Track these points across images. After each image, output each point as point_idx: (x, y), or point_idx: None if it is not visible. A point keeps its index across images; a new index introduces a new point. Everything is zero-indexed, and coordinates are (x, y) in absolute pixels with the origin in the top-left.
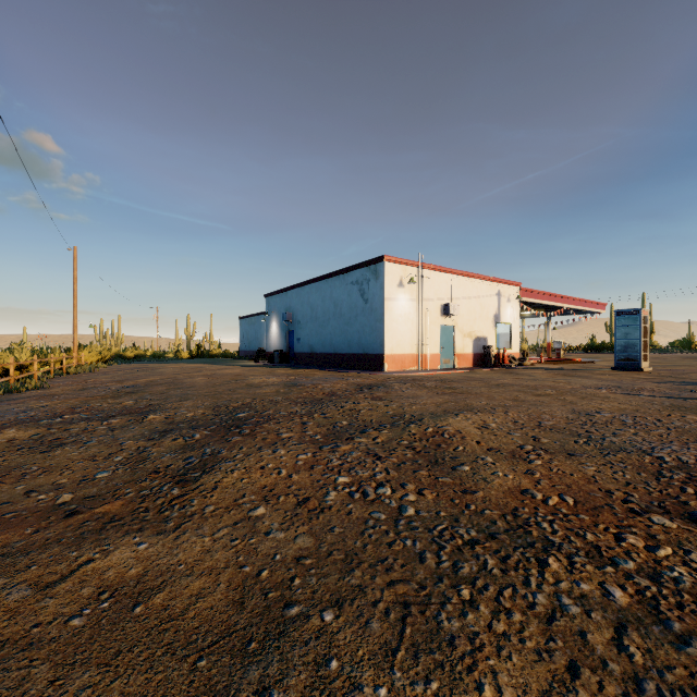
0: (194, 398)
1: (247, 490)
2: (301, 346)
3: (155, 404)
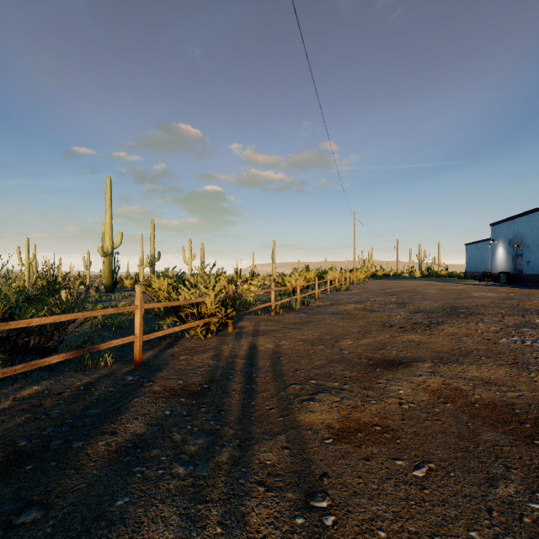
0: (429, 300)
1: (458, 332)
2: (530, 268)
3: (407, 301)
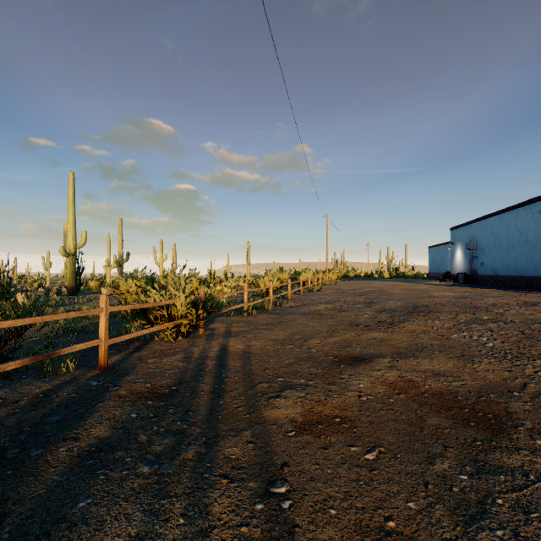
0: (394, 300)
1: (417, 329)
2: (484, 270)
3: (374, 301)
